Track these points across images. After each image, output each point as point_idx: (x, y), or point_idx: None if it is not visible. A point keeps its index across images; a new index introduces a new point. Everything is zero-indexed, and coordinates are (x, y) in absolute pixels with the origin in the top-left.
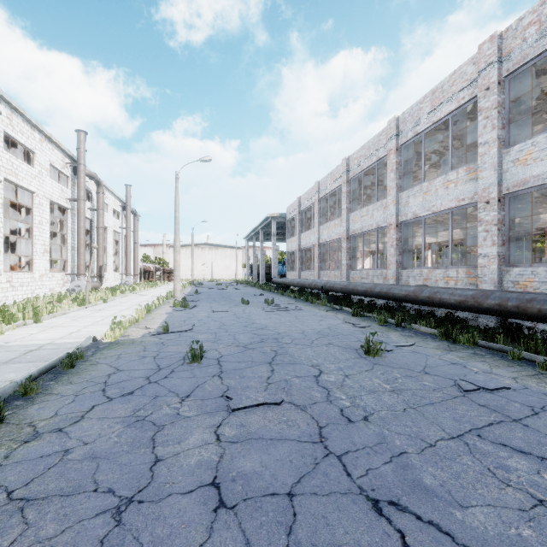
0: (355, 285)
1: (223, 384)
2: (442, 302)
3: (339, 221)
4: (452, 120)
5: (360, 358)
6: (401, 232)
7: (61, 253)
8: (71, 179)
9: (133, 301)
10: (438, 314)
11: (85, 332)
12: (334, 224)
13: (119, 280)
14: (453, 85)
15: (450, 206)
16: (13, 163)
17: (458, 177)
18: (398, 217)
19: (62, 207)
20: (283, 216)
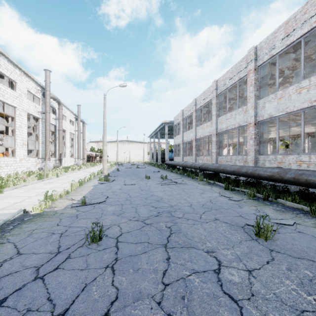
0: (224, 167)
1: (113, 284)
2: (308, 182)
3: (210, 123)
4: (304, 41)
5: (252, 240)
6: (258, 128)
7: (36, 145)
8: (41, 100)
9: (76, 176)
10: (291, 189)
11: (25, 202)
12: (206, 125)
13: (73, 162)
14: (305, 13)
15: (303, 107)
16: (0, 88)
17: (310, 83)
18: (256, 118)
19: (36, 117)
20: (172, 122)
